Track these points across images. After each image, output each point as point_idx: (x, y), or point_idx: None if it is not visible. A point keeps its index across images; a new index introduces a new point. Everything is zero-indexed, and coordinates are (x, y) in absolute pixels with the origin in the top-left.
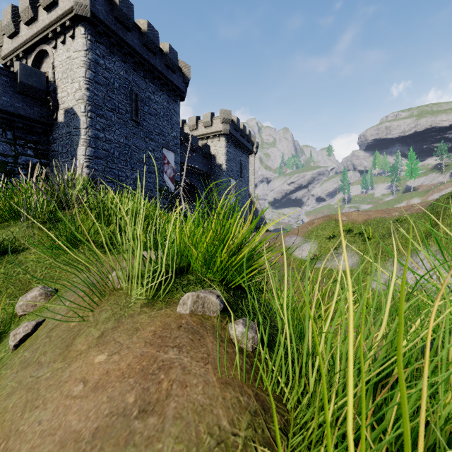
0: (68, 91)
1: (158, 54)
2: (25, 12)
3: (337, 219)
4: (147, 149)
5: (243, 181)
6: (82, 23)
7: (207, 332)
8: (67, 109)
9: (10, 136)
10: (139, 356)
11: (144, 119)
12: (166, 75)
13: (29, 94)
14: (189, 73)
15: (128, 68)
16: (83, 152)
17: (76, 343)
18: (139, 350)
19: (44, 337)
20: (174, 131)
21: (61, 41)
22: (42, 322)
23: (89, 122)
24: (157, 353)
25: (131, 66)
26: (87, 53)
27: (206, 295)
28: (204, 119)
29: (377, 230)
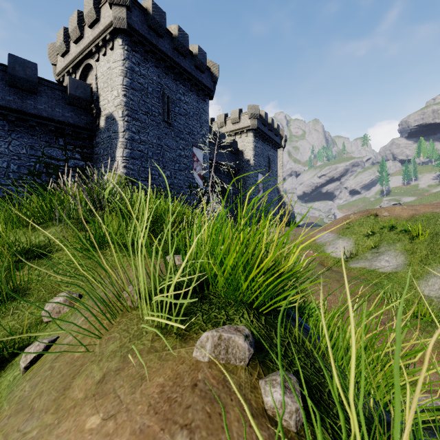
0: (109, 99)
1: (188, 57)
2: (74, 32)
3: (376, 214)
4: (178, 148)
5: (271, 175)
6: (120, 35)
7: (231, 398)
8: (107, 115)
9: (62, 143)
10: (138, 432)
11: (175, 119)
12: (195, 76)
13: (76, 104)
14: (217, 71)
15: (160, 73)
16: (121, 153)
17: (74, 386)
18: (139, 420)
19: (47, 367)
20: (203, 129)
21: (103, 54)
22: (55, 340)
23: (126, 126)
24: (160, 433)
25: (163, 70)
26: (125, 62)
27: (231, 336)
28: (232, 116)
29: (428, 227)
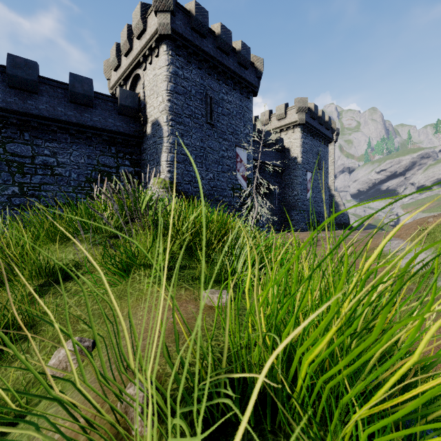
0: (154, 105)
1: (231, 54)
2: (124, 45)
3: None
4: (221, 149)
5: (321, 173)
6: (164, 41)
7: None
8: (153, 121)
9: (114, 151)
10: None
11: (218, 120)
12: (238, 73)
13: (126, 113)
14: (262, 66)
15: (203, 74)
16: (165, 158)
17: None
18: None
19: None
20: (246, 128)
21: (149, 62)
22: None
23: (170, 130)
24: None
25: (206, 71)
26: (169, 67)
27: None
28: (277, 112)
29: None
